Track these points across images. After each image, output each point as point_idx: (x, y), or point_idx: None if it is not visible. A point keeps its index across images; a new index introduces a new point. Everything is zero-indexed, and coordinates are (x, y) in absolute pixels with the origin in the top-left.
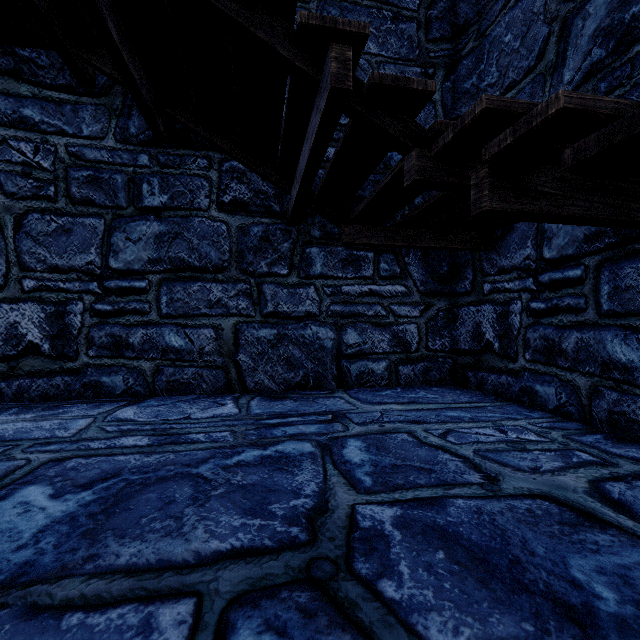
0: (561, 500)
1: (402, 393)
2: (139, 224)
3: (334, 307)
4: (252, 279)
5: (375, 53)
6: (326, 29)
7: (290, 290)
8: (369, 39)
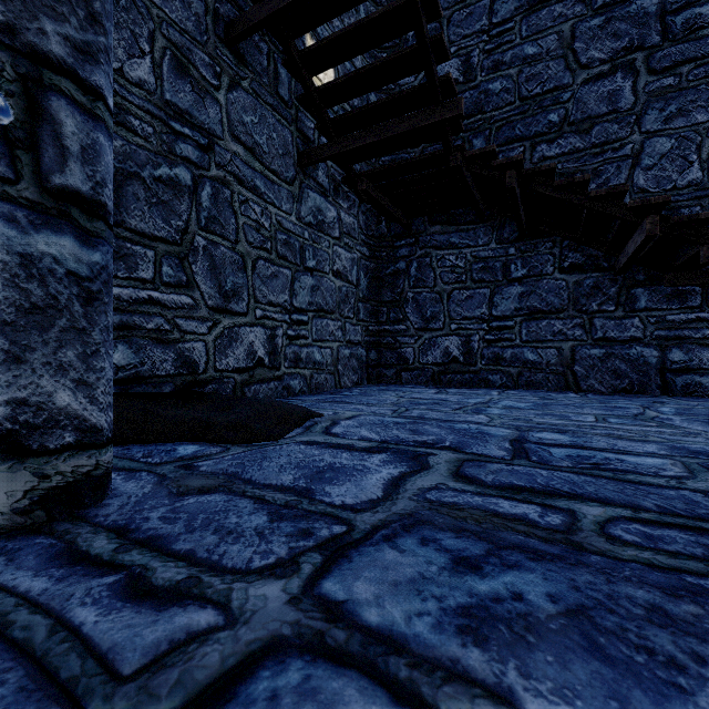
0: None
1: None
2: (509, 289)
3: (658, 332)
4: (585, 316)
5: (703, 121)
6: (644, 205)
7: (616, 321)
8: (696, 112)
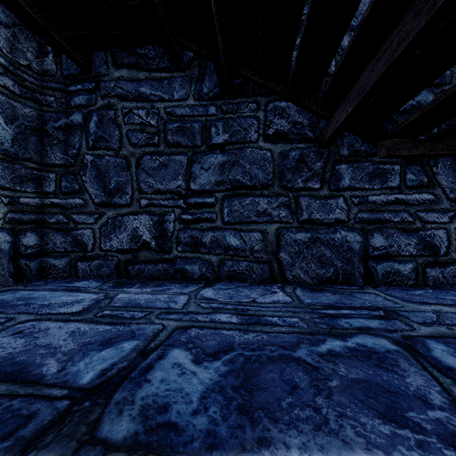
0: None
1: (437, 294)
2: (209, 157)
3: (361, 214)
4: (290, 193)
5: None
6: None
7: (322, 201)
8: None
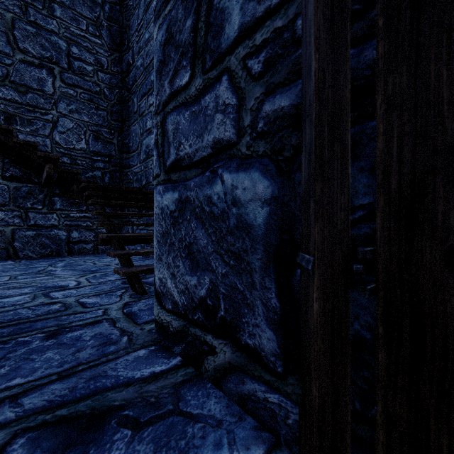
0: (106, 265)
1: (96, 255)
2: None
3: (66, 222)
4: (22, 210)
5: (87, 121)
6: (47, 157)
7: (43, 215)
8: (84, 115)
